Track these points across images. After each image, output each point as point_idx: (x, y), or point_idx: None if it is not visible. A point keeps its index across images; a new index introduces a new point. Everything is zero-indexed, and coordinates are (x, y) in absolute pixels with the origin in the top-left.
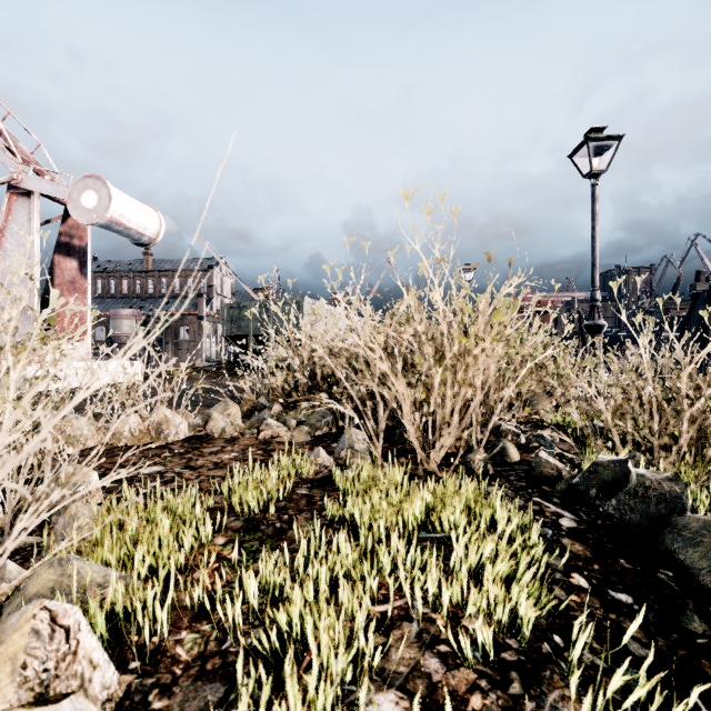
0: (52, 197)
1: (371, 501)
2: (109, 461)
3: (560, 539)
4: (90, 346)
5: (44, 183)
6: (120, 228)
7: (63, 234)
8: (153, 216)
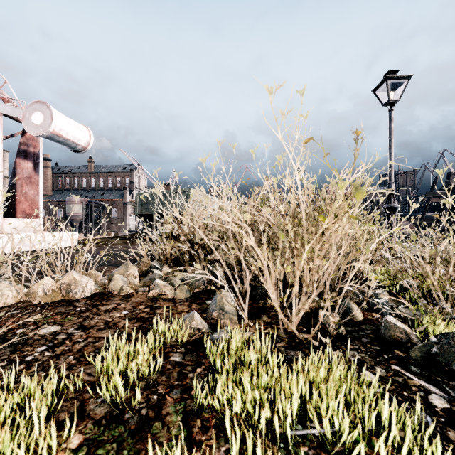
0: (13, 117)
1: (242, 387)
2: (16, 320)
3: (445, 432)
4: (41, 221)
5: (6, 107)
6: (60, 139)
7: (23, 144)
8: (85, 131)
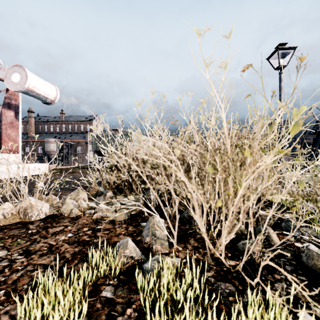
0: None
1: None
2: None
3: None
4: (20, 155)
5: None
6: (34, 94)
7: (7, 98)
8: (53, 88)
